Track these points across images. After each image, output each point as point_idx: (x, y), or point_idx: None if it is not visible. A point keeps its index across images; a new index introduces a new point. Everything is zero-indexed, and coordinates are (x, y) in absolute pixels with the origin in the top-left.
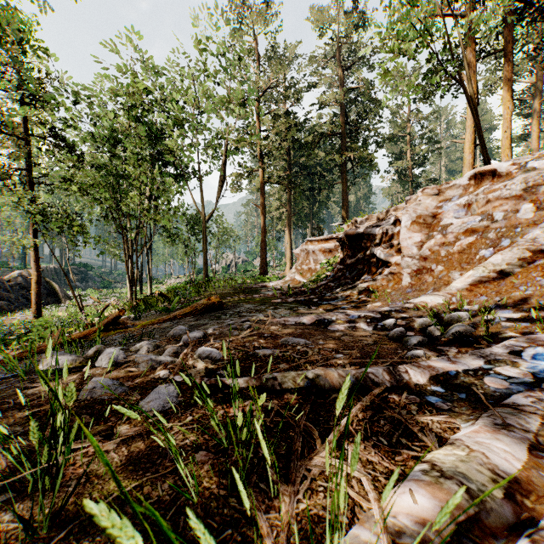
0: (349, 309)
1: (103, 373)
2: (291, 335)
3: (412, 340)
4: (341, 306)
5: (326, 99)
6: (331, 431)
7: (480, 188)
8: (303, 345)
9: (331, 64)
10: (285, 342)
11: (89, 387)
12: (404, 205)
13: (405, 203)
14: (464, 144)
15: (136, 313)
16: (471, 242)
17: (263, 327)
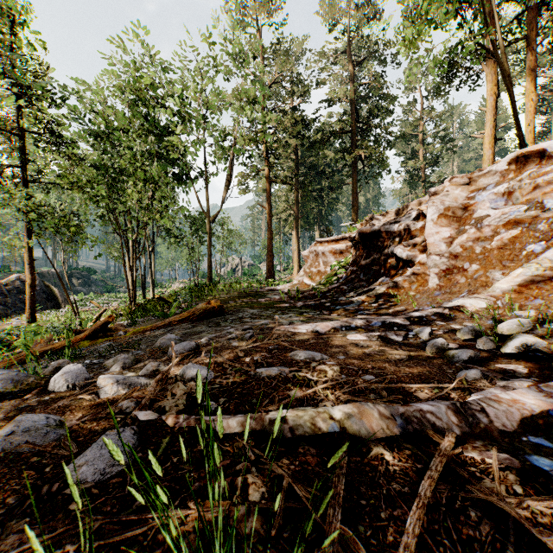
0: (368, 315)
1: (51, 401)
2: (302, 346)
3: (461, 355)
4: (358, 311)
5: (336, 94)
6: (387, 536)
7: (524, 172)
8: (319, 361)
9: (340, 58)
10: (295, 356)
11: (6, 431)
12: (426, 198)
13: (427, 196)
14: (483, 139)
15: (133, 318)
16: (514, 236)
17: (269, 337)
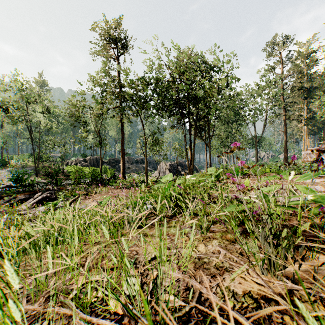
0: None
1: None
2: None
3: None
4: None
5: None
6: None
7: None
8: None
9: None
10: None
11: None
12: None
13: None
14: None
15: None
16: None
17: None
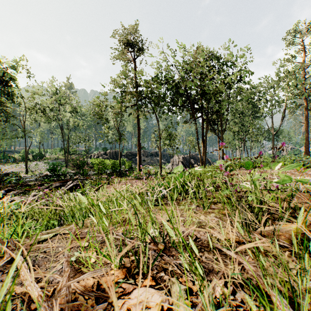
0: None
1: None
2: None
3: None
4: None
5: None
6: None
7: None
8: None
9: None
10: None
11: None
12: None
13: None
14: None
15: None
16: None
17: None
